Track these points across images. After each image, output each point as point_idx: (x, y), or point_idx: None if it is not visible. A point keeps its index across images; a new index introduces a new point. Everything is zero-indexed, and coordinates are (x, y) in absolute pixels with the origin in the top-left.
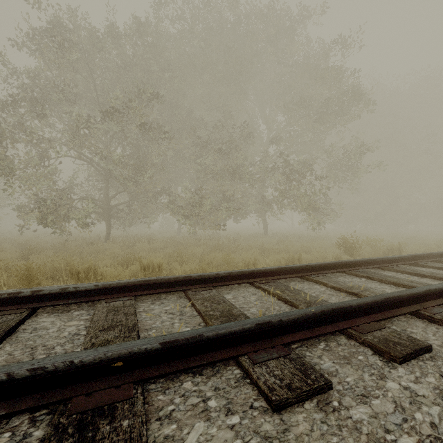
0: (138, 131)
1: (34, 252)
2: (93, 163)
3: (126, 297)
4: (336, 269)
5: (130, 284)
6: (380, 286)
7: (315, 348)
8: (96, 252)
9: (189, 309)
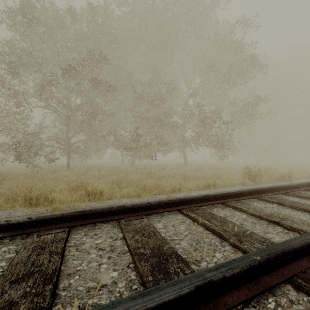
0: (90, 87)
1: (7, 179)
2: (56, 111)
3: (59, 229)
4: (250, 195)
5: (65, 216)
6: (293, 212)
7: (265, 309)
8: (56, 178)
9: (120, 242)
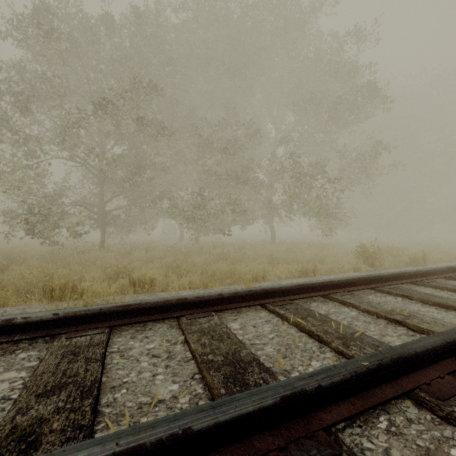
0: (135, 129)
1: (15, 263)
2: (85, 164)
3: (96, 330)
4: (364, 285)
5: (103, 311)
6: (423, 308)
7: (375, 430)
8: (86, 262)
9: (180, 347)
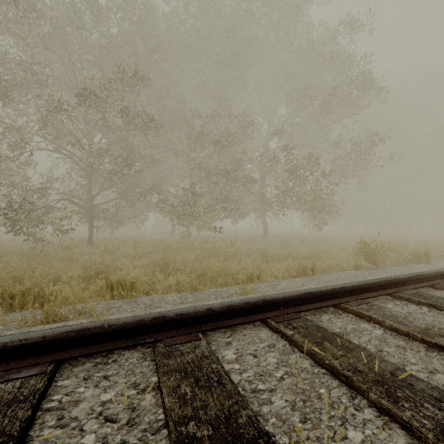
0: (123, 120)
1: None
2: (72, 156)
3: (35, 368)
4: (379, 291)
5: (48, 340)
6: None
7: None
8: (69, 258)
9: (150, 399)
